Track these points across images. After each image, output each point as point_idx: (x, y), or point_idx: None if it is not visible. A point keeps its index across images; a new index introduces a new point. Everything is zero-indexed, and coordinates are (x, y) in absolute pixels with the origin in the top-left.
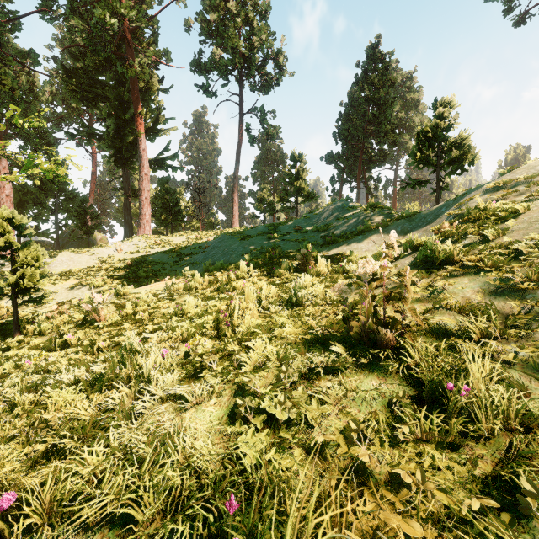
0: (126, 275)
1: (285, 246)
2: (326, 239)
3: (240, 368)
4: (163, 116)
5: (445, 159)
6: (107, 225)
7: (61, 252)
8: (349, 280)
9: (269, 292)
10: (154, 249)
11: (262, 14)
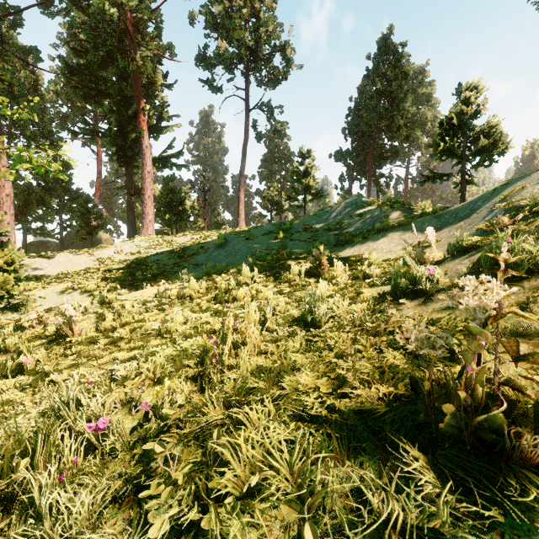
0: (122, 278)
1: (294, 246)
2: (339, 238)
3: (220, 478)
4: (167, 113)
5: (470, 150)
6: (114, 225)
7: (60, 253)
8: (374, 288)
9: (275, 304)
10: (156, 250)
11: (269, 5)
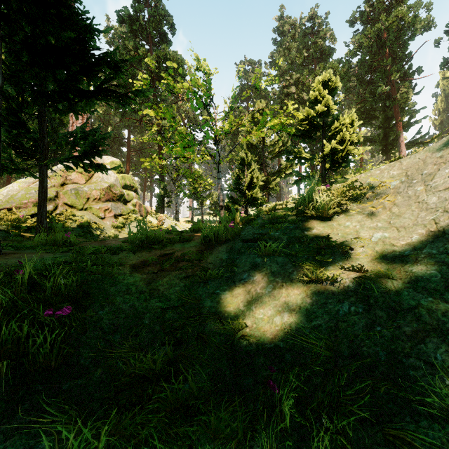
0: None
1: None
2: None
3: None
4: (416, 113)
5: None
6: None
7: None
8: None
9: None
10: None
11: None
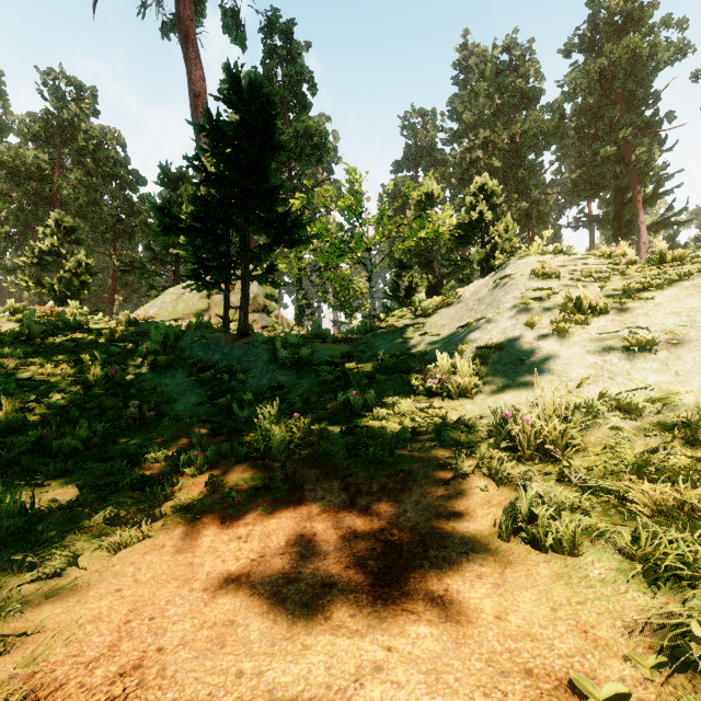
0: None
1: None
2: None
3: None
4: (664, 180)
5: None
6: None
7: None
8: None
9: None
10: None
11: None
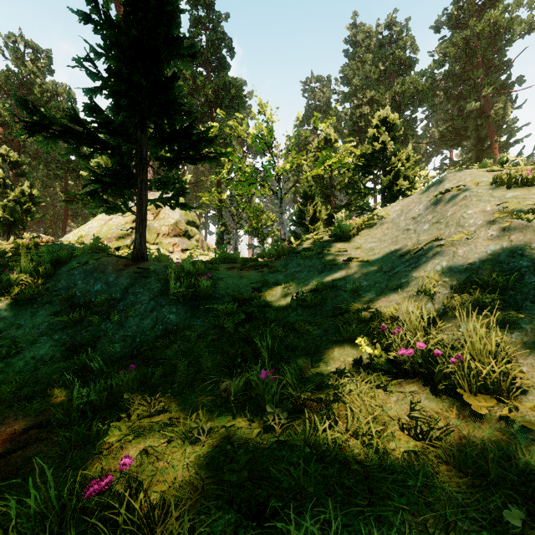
0: None
1: None
2: None
3: None
4: (516, 131)
5: None
6: None
7: None
8: None
9: None
10: None
11: None
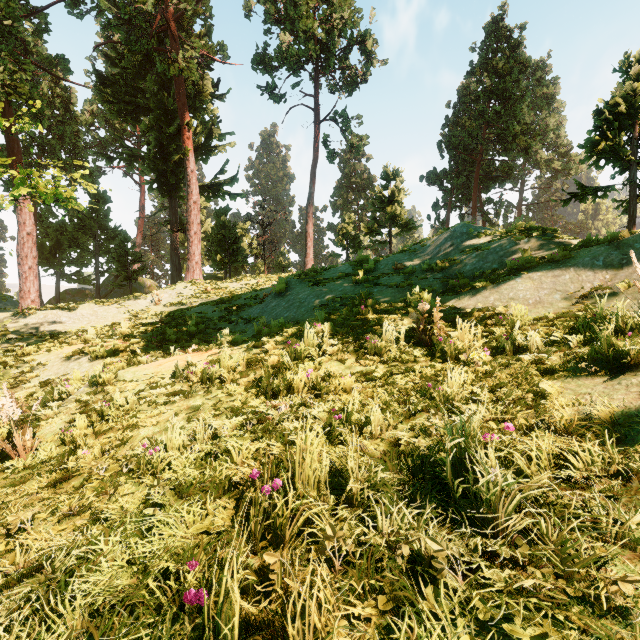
0: (148, 338)
1: (381, 294)
2: (449, 283)
3: None
4: (218, 129)
5: None
6: (161, 269)
7: (84, 303)
8: (557, 380)
9: (363, 416)
10: (201, 299)
11: None
